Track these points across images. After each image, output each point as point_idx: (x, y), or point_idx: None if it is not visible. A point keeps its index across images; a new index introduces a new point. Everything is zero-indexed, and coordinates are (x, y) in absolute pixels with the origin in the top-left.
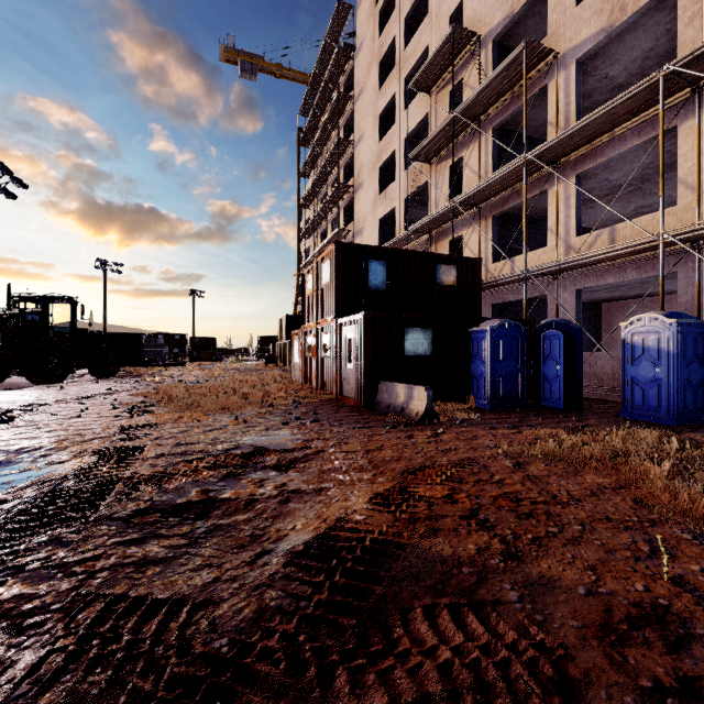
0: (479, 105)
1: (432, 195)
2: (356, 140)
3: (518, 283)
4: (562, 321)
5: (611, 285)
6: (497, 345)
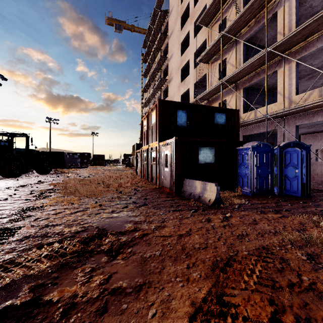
0: (236, 27)
1: (209, 80)
2: (169, 57)
3: (259, 123)
4: (297, 142)
5: (312, 124)
6: (256, 157)
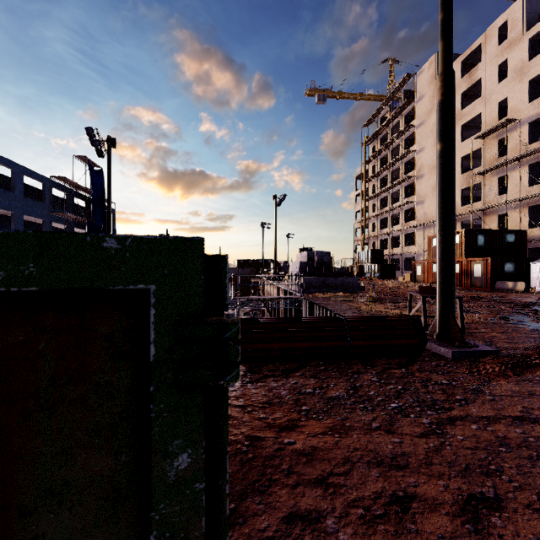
0: (522, 156)
1: (484, 190)
2: (417, 150)
3: None
4: None
5: None
6: None
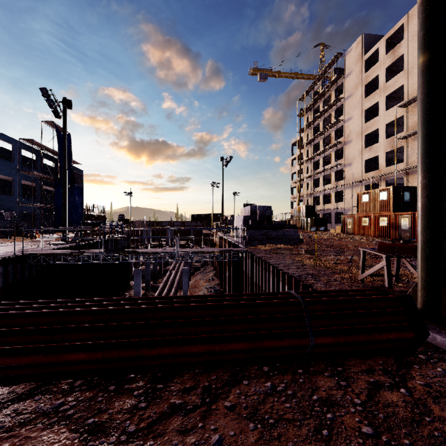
0: None
1: (407, 153)
2: (346, 119)
3: None
4: None
5: None
6: None
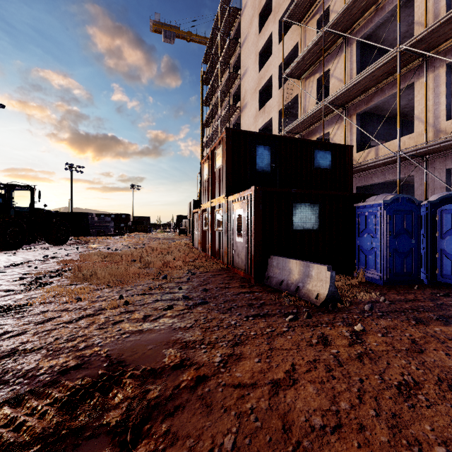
0: (346, 19)
1: (302, 104)
2: (242, 74)
3: (384, 167)
4: None
5: None
6: (391, 220)
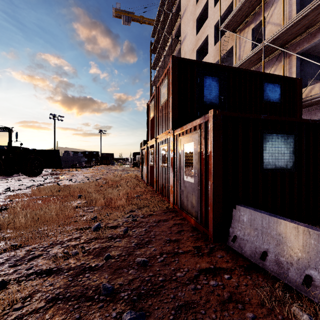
0: None
1: (236, 54)
2: (182, 39)
3: None
4: None
5: None
6: None
